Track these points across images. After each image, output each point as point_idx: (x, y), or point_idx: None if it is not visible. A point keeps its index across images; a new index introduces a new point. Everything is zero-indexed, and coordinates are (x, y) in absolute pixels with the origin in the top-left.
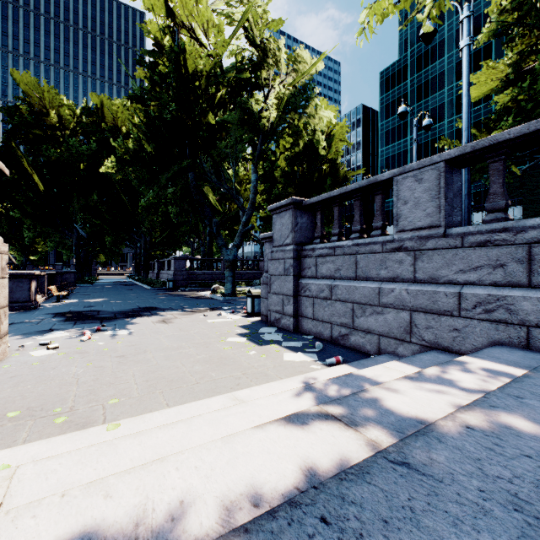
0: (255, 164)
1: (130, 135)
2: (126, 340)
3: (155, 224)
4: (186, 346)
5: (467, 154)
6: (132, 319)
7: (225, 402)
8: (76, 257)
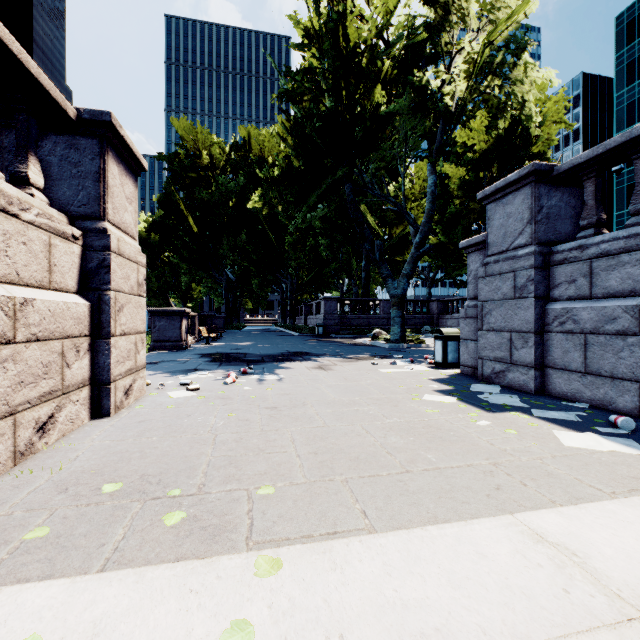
0: (432, 162)
1: (276, 165)
2: (276, 387)
3: (302, 263)
4: (362, 402)
5: None
6: (281, 363)
7: (519, 546)
8: (225, 302)
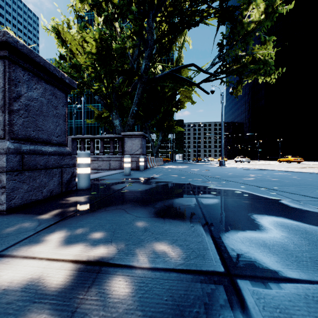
0: None
1: None
2: None
3: None
4: None
5: (76, 138)
6: None
7: None
8: None
